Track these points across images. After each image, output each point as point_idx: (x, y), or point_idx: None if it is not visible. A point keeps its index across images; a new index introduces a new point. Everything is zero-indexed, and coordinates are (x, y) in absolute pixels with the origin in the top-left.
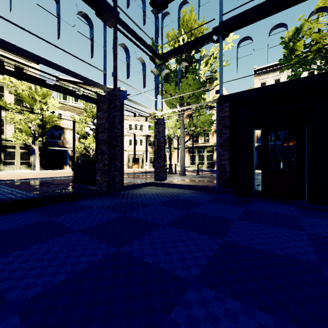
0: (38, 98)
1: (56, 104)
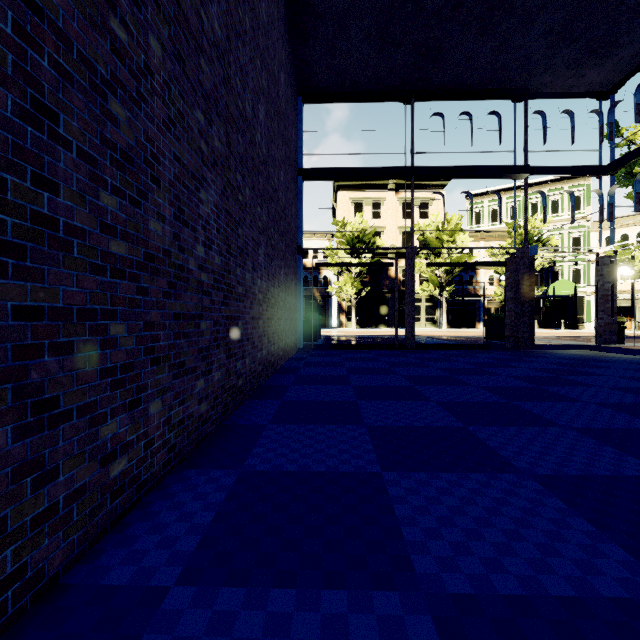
0: (445, 237)
1: (465, 240)
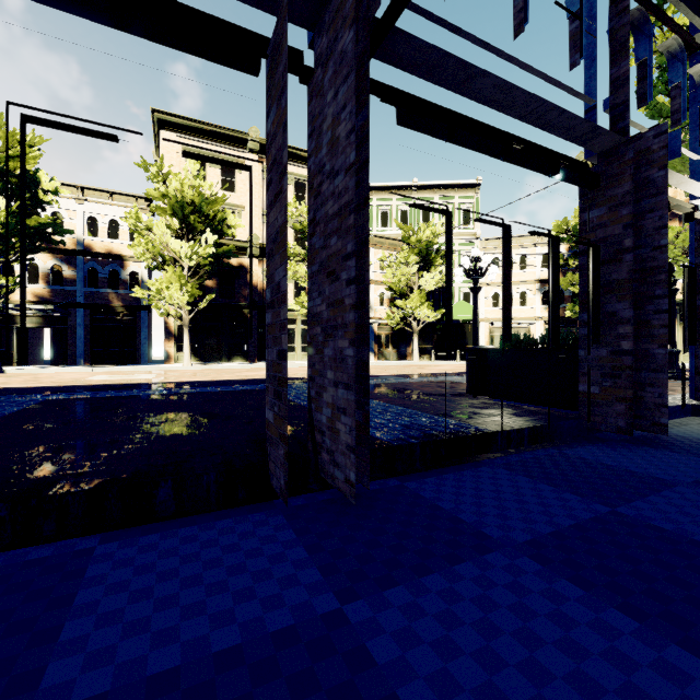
0: None
1: None
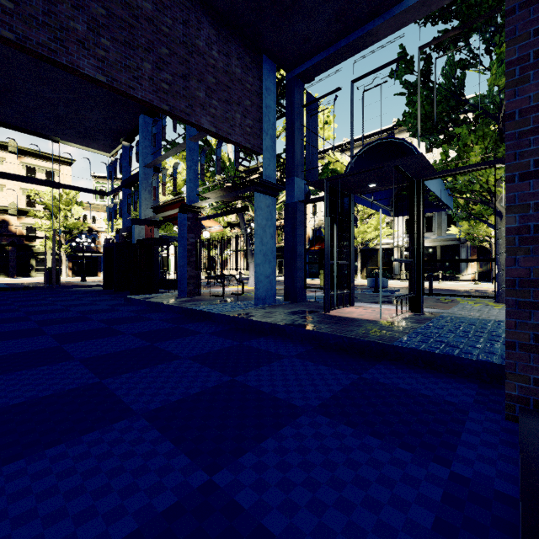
0: (62, 206)
1: (80, 211)
